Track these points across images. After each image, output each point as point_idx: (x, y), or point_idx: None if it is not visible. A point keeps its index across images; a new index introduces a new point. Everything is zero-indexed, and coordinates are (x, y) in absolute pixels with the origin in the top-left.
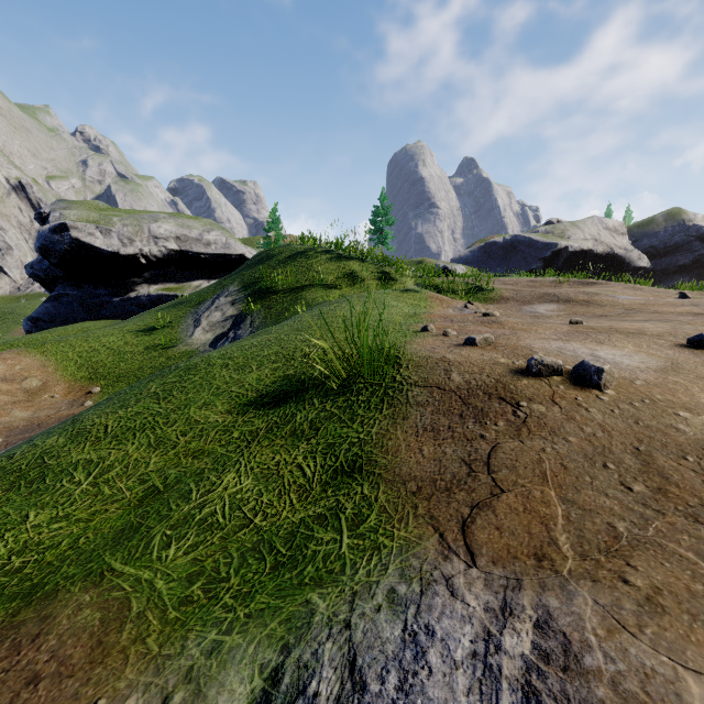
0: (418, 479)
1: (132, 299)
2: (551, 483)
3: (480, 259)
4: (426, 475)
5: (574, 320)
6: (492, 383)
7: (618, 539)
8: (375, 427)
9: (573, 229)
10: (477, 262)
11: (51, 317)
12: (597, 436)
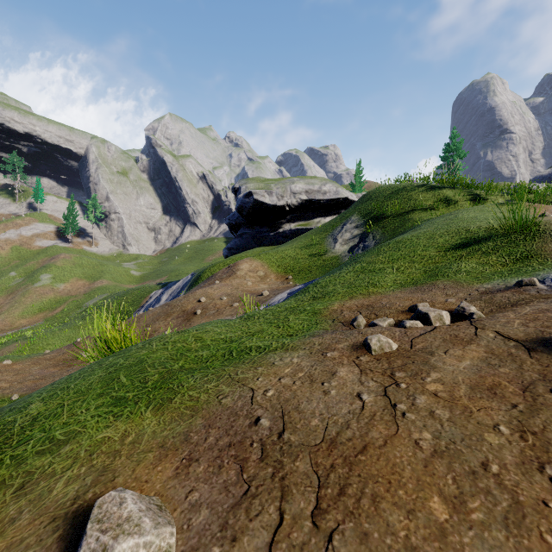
0: None
1: (280, 233)
2: None
3: None
4: None
5: None
6: None
7: None
8: (534, 246)
9: None
10: None
11: (237, 247)
12: None
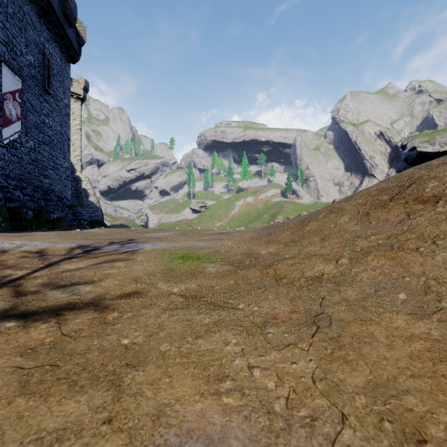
0: None
1: None
2: None
3: None
4: None
5: None
6: None
7: None
8: None
9: None
10: None
11: None
12: None
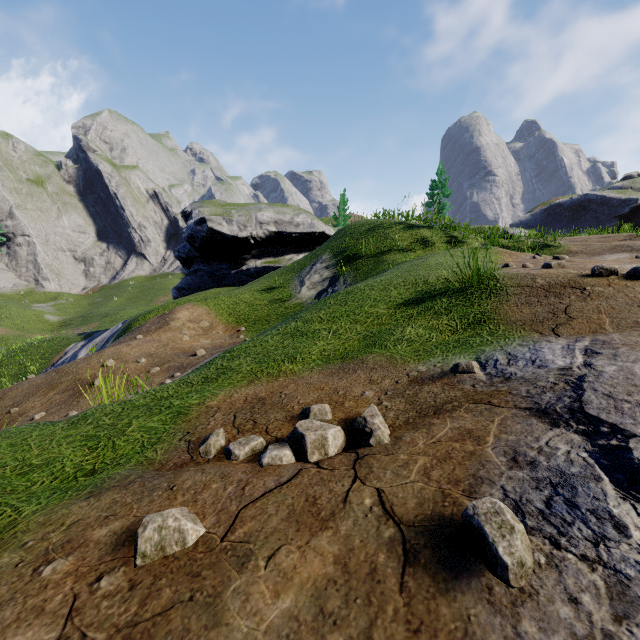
0: (522, 321)
1: (244, 271)
2: (604, 314)
3: (543, 221)
4: (527, 319)
5: (639, 255)
6: (565, 281)
7: (638, 324)
8: (489, 306)
9: None
10: (540, 225)
11: (190, 286)
12: (637, 297)
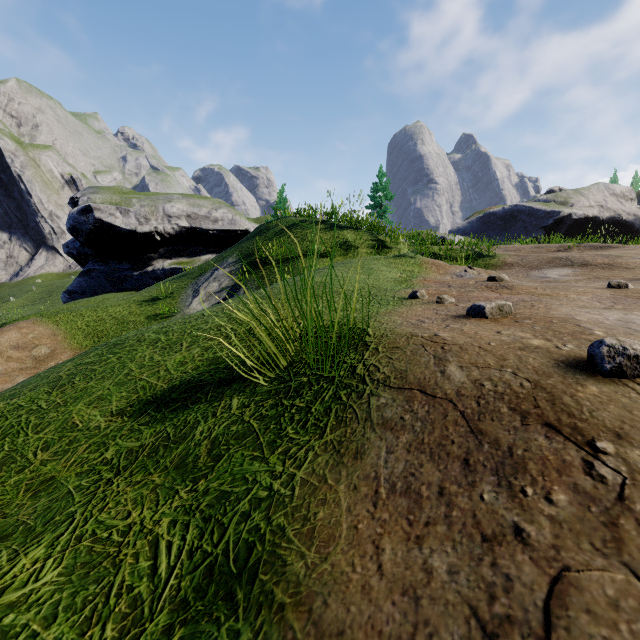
0: None
1: (149, 273)
2: None
3: (478, 229)
4: None
5: (615, 282)
6: (524, 389)
7: None
8: (304, 467)
9: (577, 196)
10: (476, 232)
11: (83, 290)
12: None
